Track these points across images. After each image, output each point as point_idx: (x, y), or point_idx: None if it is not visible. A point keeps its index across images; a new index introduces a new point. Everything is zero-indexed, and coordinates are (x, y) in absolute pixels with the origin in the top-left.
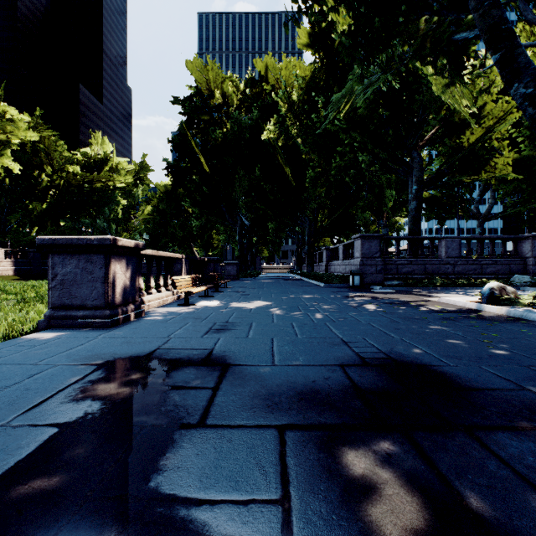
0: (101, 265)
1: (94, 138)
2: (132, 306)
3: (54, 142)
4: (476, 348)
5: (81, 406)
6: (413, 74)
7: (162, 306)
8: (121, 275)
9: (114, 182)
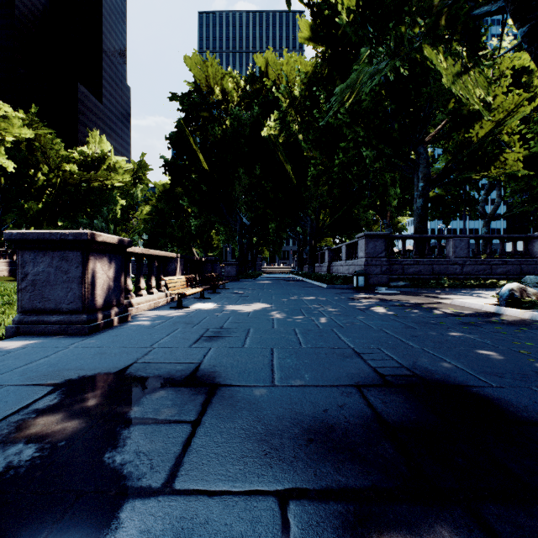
0: (78, 263)
1: (91, 137)
2: (116, 310)
3: (50, 141)
4: (516, 362)
5: (6, 454)
6: (420, 64)
7: (153, 309)
8: (102, 275)
9: (112, 182)
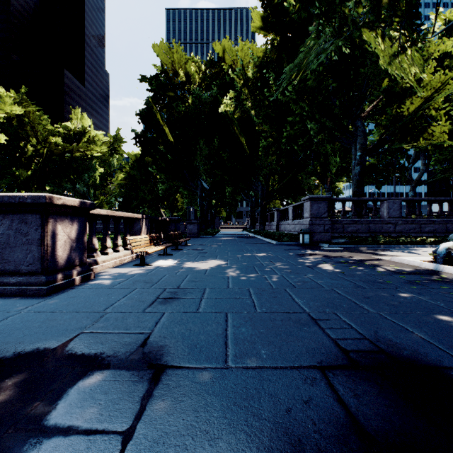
0: (37, 225)
1: (74, 114)
2: (78, 270)
3: (38, 117)
4: None
5: None
6: (359, 47)
7: (118, 267)
8: (63, 237)
9: (91, 152)
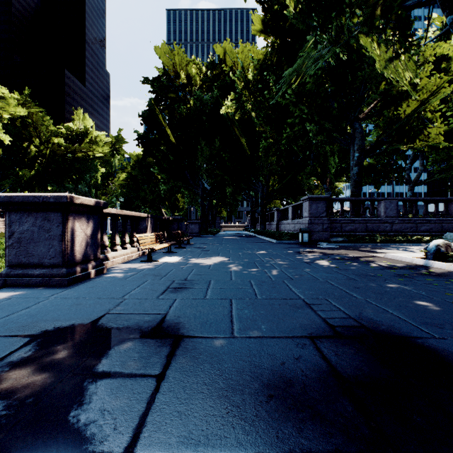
0: (58, 222)
1: (76, 114)
2: (93, 264)
3: (41, 118)
4: (452, 313)
5: None
6: (356, 51)
7: (126, 262)
8: (80, 233)
9: (93, 153)
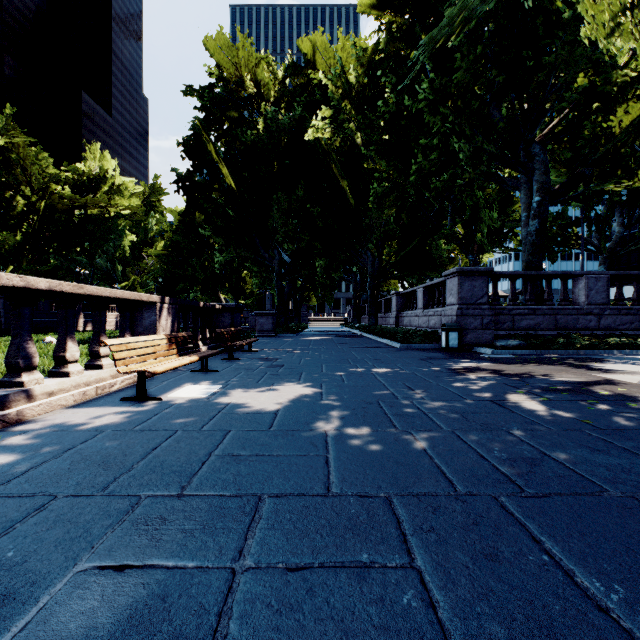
0: None
1: (90, 151)
2: None
3: (33, 154)
4: None
5: None
6: (547, 10)
7: (85, 404)
8: None
9: (115, 208)
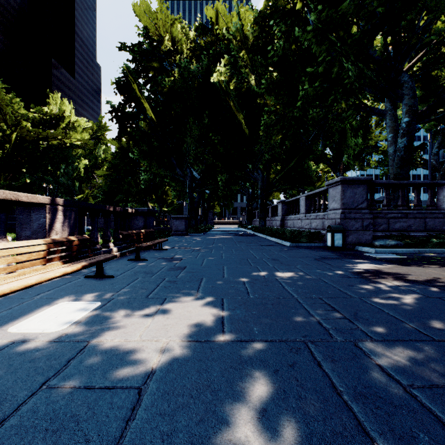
0: None
1: (52, 98)
2: None
3: (8, 99)
4: None
5: None
6: None
7: None
8: None
9: (70, 140)
